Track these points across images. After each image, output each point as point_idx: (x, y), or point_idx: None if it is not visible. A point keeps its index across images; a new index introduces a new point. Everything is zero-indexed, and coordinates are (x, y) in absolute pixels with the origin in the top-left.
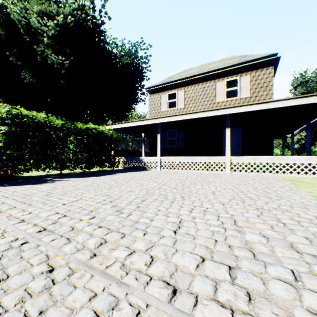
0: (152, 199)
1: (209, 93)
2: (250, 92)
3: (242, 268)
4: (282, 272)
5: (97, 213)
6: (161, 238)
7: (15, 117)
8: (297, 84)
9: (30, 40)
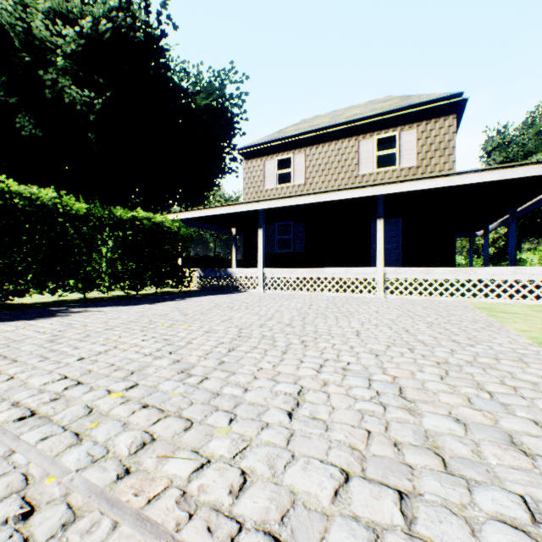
0: (247, 347)
1: (347, 160)
2: (417, 159)
3: (426, 496)
4: (504, 503)
5: (143, 376)
6: (263, 430)
7: None
8: (493, 147)
9: (32, 61)
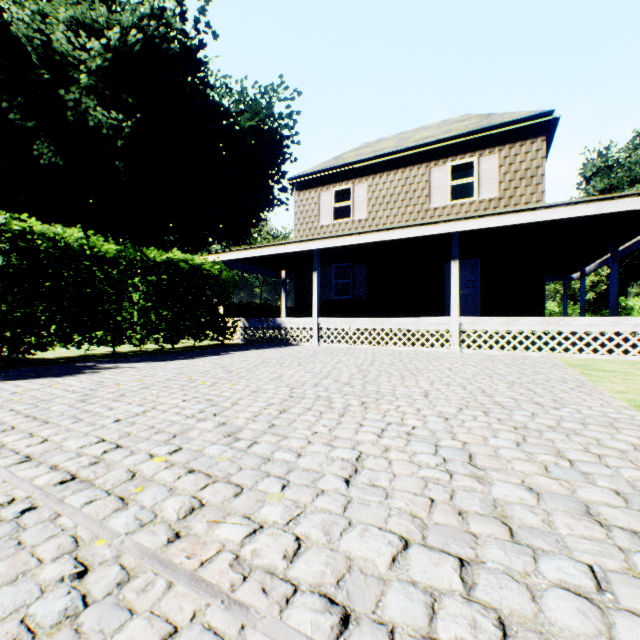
0: (300, 409)
1: (417, 190)
2: (499, 189)
3: (488, 563)
4: (570, 572)
5: (187, 440)
6: (318, 497)
7: (18, 237)
8: (592, 172)
9: (52, 79)
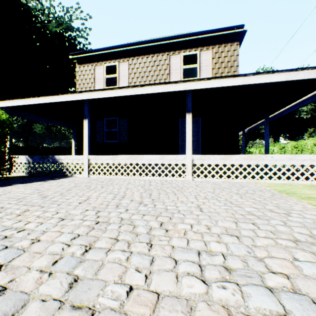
0: None
1: (161, 70)
2: (212, 73)
3: None
4: None
5: None
6: None
7: None
8: None
9: None
